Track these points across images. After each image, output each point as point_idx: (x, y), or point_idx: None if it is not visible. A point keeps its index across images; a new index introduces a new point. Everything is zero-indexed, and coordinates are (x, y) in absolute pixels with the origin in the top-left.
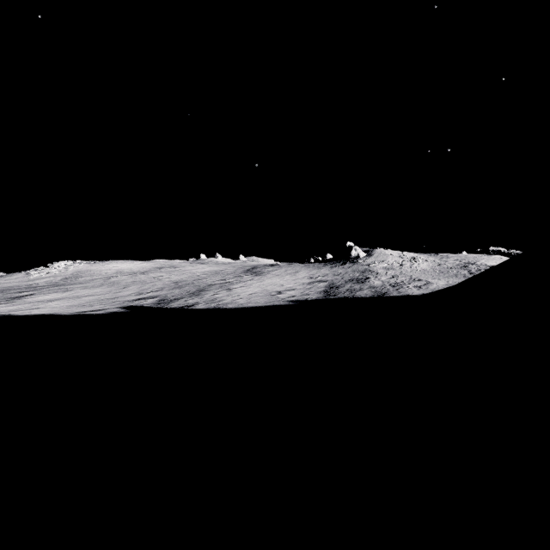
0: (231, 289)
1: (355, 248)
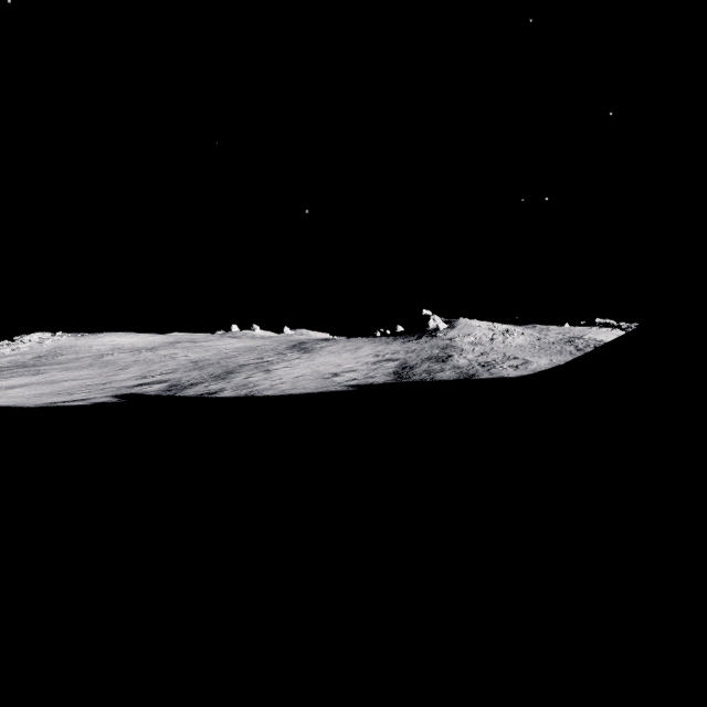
0: (271, 370)
1: (433, 318)
